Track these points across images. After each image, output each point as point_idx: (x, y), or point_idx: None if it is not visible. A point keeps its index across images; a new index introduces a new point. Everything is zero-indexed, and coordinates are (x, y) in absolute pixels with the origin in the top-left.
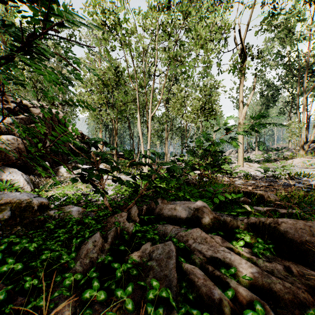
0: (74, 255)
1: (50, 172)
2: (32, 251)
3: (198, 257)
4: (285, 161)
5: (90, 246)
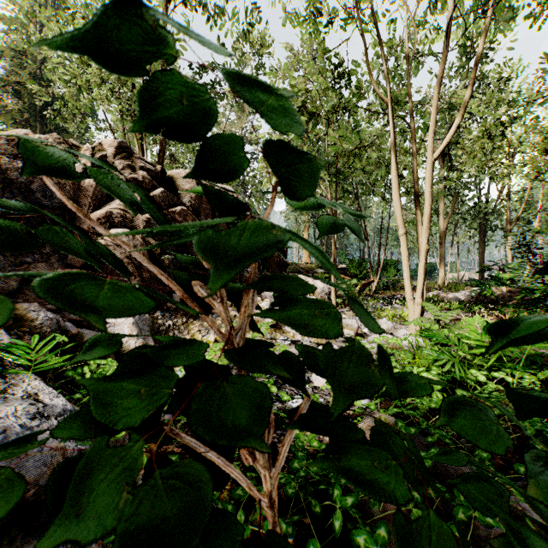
0: None
1: None
2: None
3: None
4: None
5: None
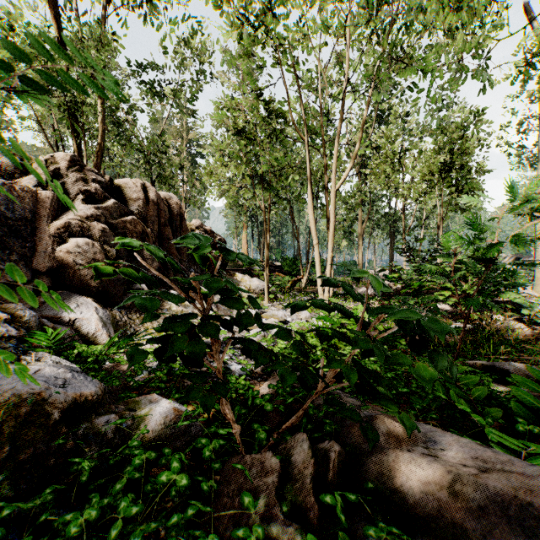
0: None
1: None
2: None
3: None
4: None
5: None
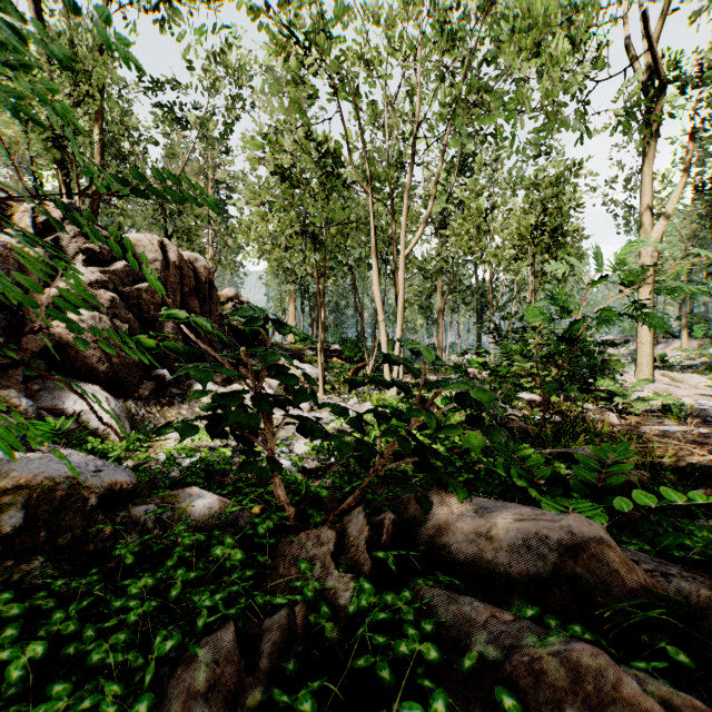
0: (143, 710)
1: (173, 393)
2: (13, 684)
3: None
4: None
5: (198, 685)
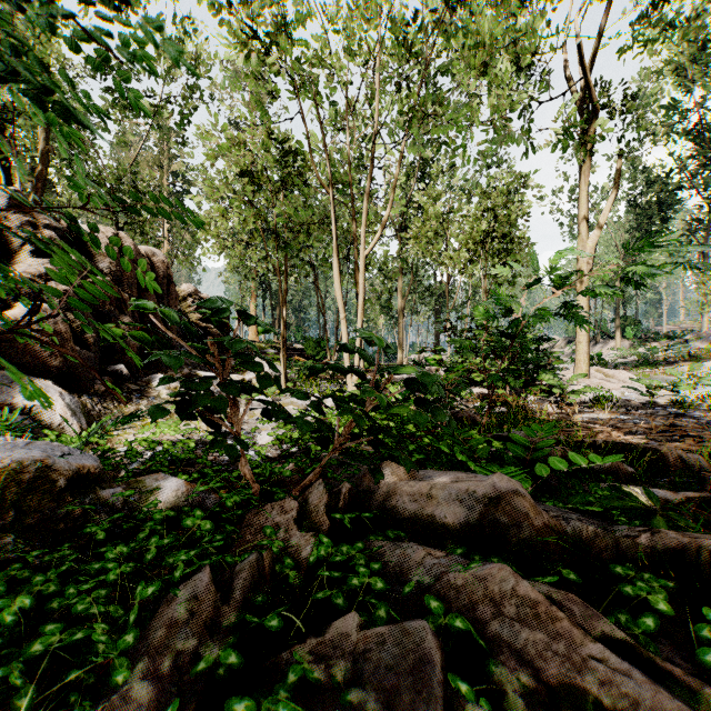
0: (130, 640)
1: (130, 388)
2: (8, 626)
3: (514, 675)
4: (700, 365)
5: (179, 615)
